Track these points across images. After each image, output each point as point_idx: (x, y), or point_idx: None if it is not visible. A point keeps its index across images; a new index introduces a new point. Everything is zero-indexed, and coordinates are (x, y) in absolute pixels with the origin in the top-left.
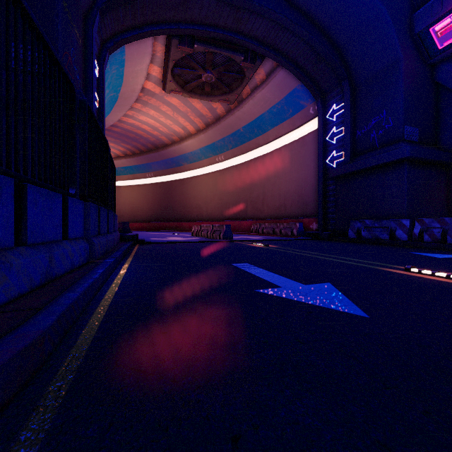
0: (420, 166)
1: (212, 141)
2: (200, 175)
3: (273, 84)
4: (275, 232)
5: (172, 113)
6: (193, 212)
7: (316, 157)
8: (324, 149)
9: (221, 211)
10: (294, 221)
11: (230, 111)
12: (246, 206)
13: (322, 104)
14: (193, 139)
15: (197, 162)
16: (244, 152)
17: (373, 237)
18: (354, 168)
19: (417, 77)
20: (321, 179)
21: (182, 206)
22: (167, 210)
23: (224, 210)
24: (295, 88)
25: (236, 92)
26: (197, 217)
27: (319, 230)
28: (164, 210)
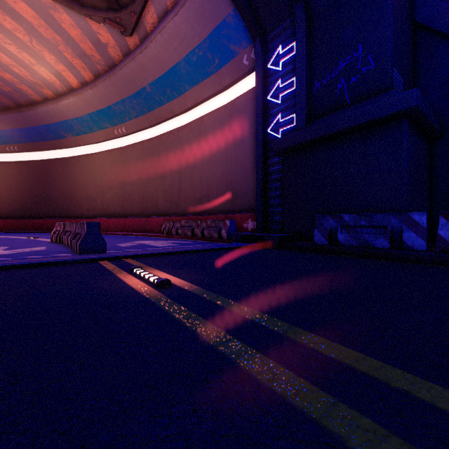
0: (415, 131)
1: (107, 103)
2: (92, 153)
3: (192, 6)
4: (195, 233)
5: (28, 38)
6: (83, 205)
7: (250, 127)
8: (264, 113)
9: (122, 204)
10: (221, 217)
11: (129, 53)
12: (157, 197)
13: (262, 46)
14: (77, 96)
15: (87, 135)
16: (153, 123)
17: (359, 244)
18: (316, 133)
19: (402, 2)
20: (261, 156)
21: (66, 196)
22: (41, 201)
23: (127, 203)
24: (224, 20)
25: (132, 9)
26: (88, 212)
27: (258, 231)
28: (36, 202)
